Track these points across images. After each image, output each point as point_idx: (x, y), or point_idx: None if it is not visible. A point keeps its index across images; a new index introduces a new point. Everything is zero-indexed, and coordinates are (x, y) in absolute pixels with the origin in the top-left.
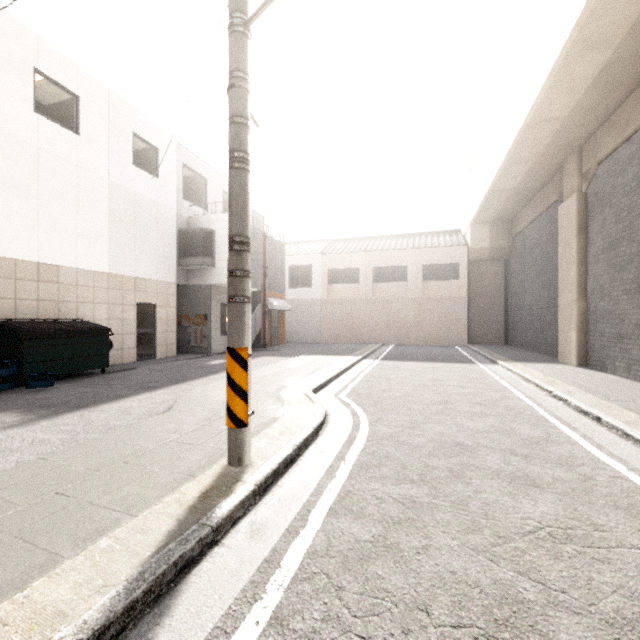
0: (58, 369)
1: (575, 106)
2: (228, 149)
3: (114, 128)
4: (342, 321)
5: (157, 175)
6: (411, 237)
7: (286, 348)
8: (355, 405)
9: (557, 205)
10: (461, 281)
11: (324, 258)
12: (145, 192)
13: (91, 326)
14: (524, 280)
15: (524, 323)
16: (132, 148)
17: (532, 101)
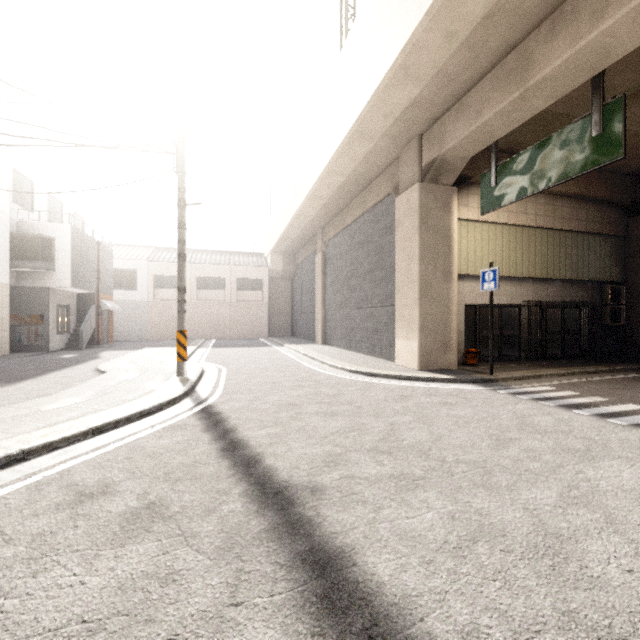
0: None
1: (317, 213)
2: (178, 252)
3: None
4: (169, 321)
5: None
6: (227, 254)
7: (118, 345)
8: (213, 364)
9: (315, 254)
10: (264, 292)
11: (151, 265)
12: None
13: None
14: (301, 294)
15: (301, 322)
16: None
17: (298, 206)
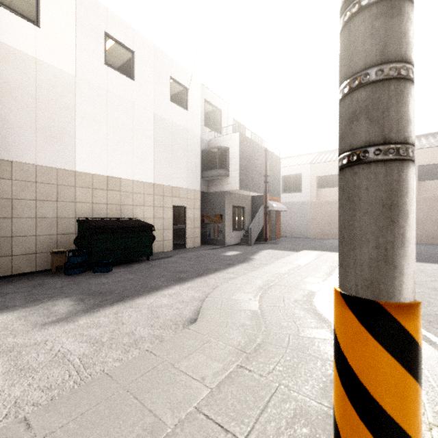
0: (116, 257)
1: None
2: None
3: (157, 74)
4: (330, 220)
5: (187, 108)
6: None
7: (283, 242)
8: None
9: None
10: None
11: (313, 167)
12: (179, 121)
13: (140, 223)
14: None
15: None
16: (170, 89)
17: None
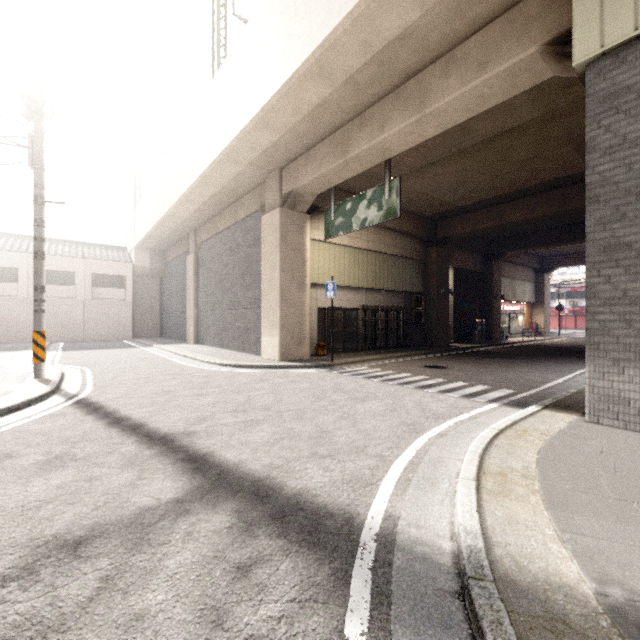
0: None
1: (189, 216)
2: (35, 250)
3: None
4: None
5: None
6: (79, 246)
7: None
8: (72, 366)
9: (187, 254)
10: (128, 290)
11: None
12: None
13: None
14: (172, 294)
15: (172, 322)
16: None
17: (169, 207)
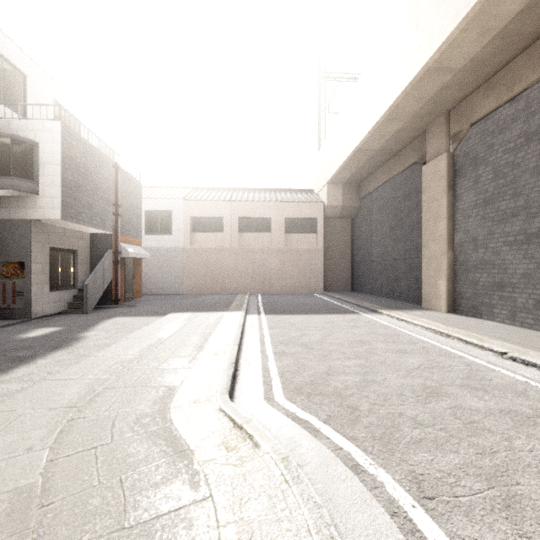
0: None
1: (473, 57)
2: None
3: None
4: (206, 271)
5: None
6: (272, 192)
7: (144, 302)
8: (326, 427)
9: (415, 167)
10: (319, 234)
11: (187, 204)
12: None
13: None
14: (373, 235)
15: (373, 272)
16: None
17: (443, 39)
